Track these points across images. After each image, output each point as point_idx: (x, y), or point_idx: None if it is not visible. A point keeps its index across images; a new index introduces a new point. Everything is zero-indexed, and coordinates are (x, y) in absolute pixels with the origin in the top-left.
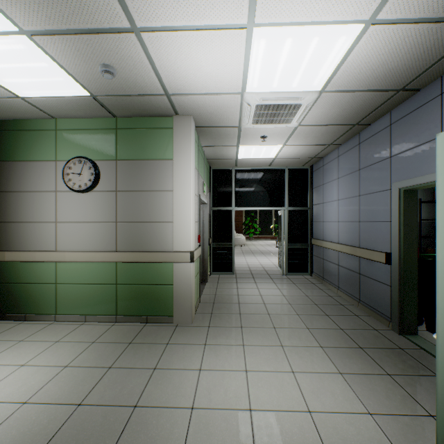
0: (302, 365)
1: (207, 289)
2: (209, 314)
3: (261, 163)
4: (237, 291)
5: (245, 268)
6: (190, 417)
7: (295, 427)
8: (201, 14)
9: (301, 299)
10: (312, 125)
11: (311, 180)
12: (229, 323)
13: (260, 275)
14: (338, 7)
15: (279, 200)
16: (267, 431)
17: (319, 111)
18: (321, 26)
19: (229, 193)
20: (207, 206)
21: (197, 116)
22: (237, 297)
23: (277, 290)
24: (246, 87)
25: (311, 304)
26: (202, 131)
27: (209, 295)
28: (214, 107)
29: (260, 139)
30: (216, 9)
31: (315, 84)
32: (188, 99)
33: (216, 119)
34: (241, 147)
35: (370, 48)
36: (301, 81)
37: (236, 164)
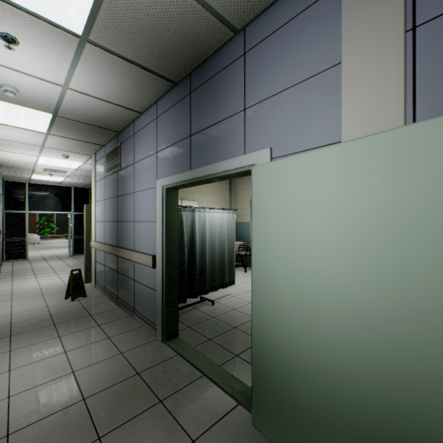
0: (65, 276)
1: (4, 268)
2: (12, 274)
3: (53, 182)
4: (32, 266)
5: (39, 256)
6: (12, 289)
7: (56, 283)
8: (18, 152)
9: (77, 263)
10: (80, 175)
11: (91, 195)
12: (27, 275)
13: (52, 258)
14: (72, 160)
15: (68, 207)
16: (46, 285)
17: (80, 172)
18: (68, 160)
19: (23, 200)
20: (2, 210)
21: (3, 163)
22: (32, 267)
23: (63, 262)
24: (38, 163)
25: (82, 264)
26: (5, 167)
27: (7, 270)
28: (17, 163)
29: (49, 174)
30: (25, 152)
31: (73, 167)
32: (0, 159)
33: (18, 166)
34: (35, 175)
35: (89, 166)
36: (66, 166)
37: (30, 180)
